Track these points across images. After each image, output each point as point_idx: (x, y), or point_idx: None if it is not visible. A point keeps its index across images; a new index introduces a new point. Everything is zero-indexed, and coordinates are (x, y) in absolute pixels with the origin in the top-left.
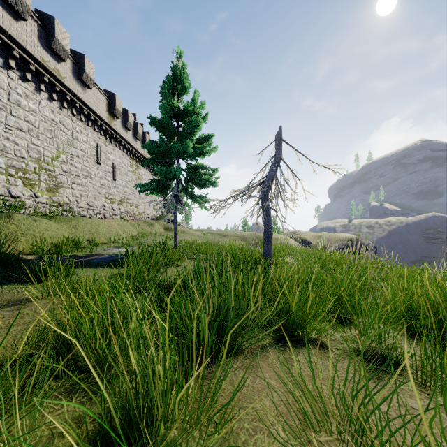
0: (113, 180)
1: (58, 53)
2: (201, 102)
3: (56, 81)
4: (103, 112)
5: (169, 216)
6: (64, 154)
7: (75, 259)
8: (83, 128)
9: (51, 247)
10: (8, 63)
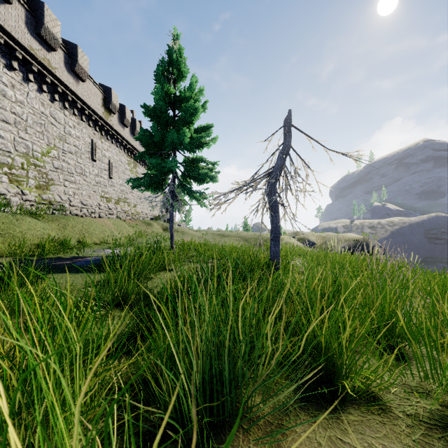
0: (109, 178)
1: (48, 41)
2: (199, 87)
3: (47, 71)
4: (98, 106)
5: (168, 216)
6: (56, 149)
7: (55, 262)
8: (76, 122)
9: (31, 248)
10: None
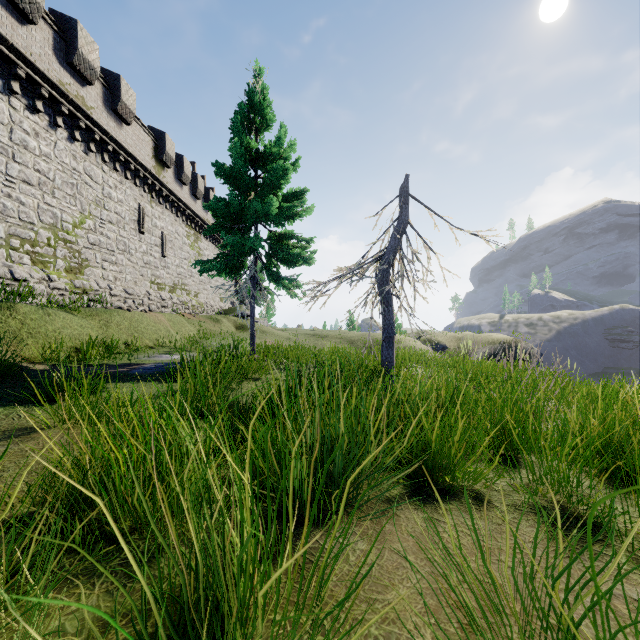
0: (162, 257)
1: (82, 72)
2: (290, 141)
3: (80, 113)
4: (147, 158)
5: (242, 309)
6: (91, 218)
7: (105, 370)
8: (119, 181)
9: (71, 352)
10: (10, 86)
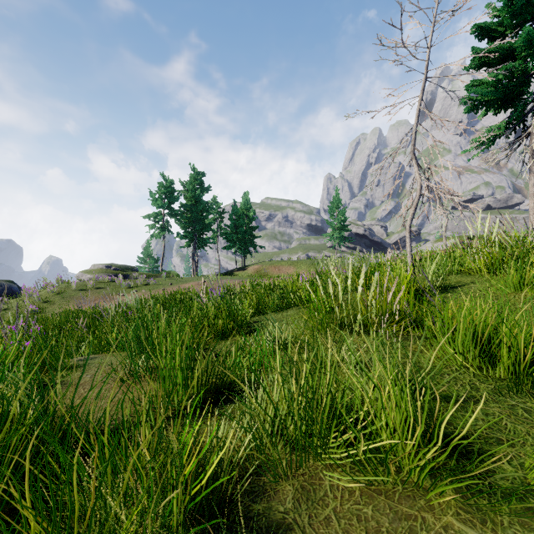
0: None
1: None
2: None
3: None
4: None
5: None
6: None
7: None
8: None
9: None
10: None
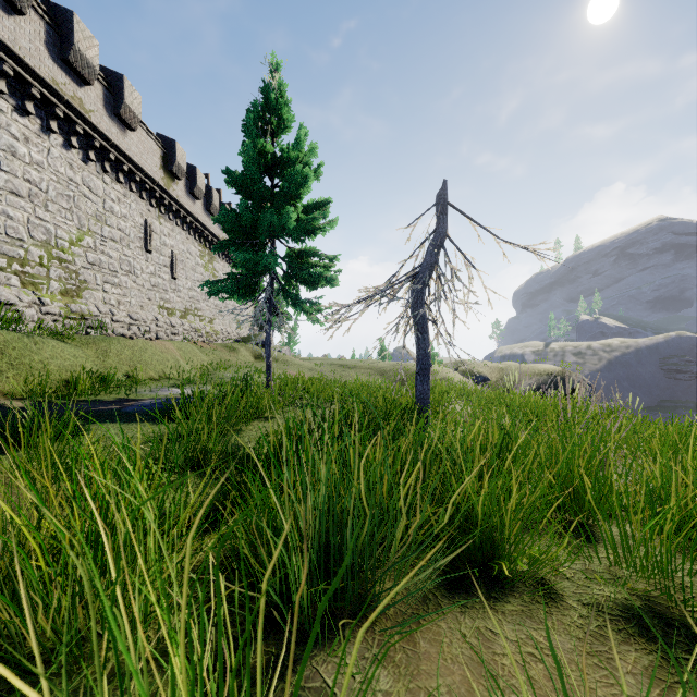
0: (172, 279)
1: (79, 71)
2: (310, 144)
3: (77, 116)
4: (154, 168)
5: (262, 337)
6: (91, 235)
7: (95, 407)
8: (122, 194)
9: (58, 387)
10: None
